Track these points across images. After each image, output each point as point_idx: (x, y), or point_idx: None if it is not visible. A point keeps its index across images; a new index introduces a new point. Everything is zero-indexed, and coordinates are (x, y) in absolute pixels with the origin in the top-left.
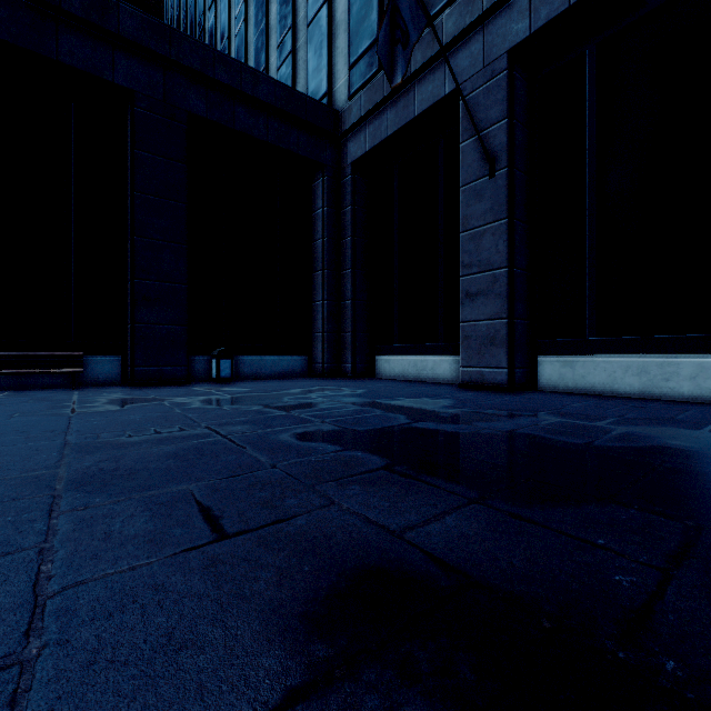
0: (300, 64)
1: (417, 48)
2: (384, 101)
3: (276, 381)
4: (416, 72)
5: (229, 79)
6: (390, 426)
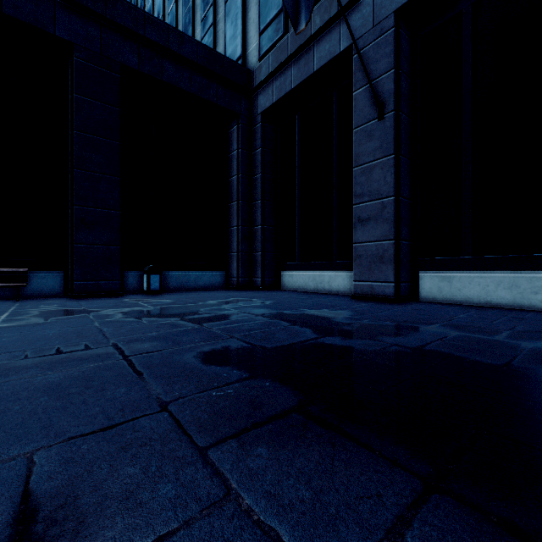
0: (219, 34)
1: (316, 13)
2: (289, 60)
3: (198, 293)
4: (315, 34)
5: (158, 38)
6: (298, 341)
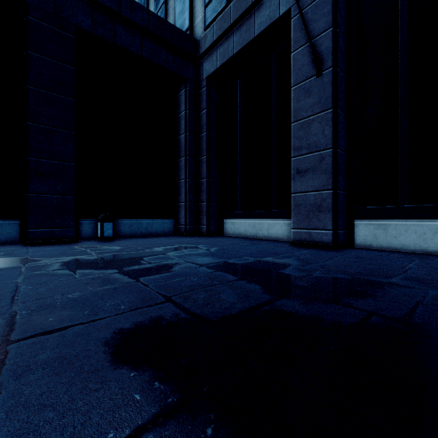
0: (170, 11)
1: None
2: (231, 27)
3: (148, 239)
4: (256, 1)
5: (110, 3)
6: (249, 308)
